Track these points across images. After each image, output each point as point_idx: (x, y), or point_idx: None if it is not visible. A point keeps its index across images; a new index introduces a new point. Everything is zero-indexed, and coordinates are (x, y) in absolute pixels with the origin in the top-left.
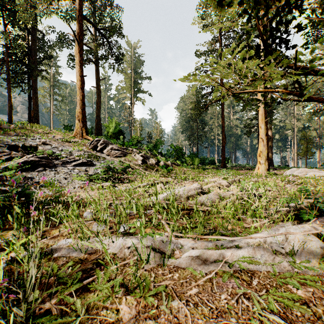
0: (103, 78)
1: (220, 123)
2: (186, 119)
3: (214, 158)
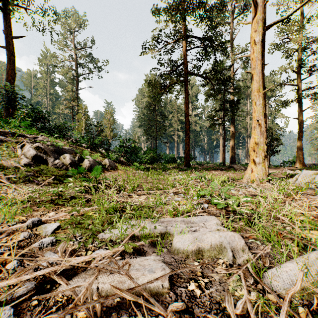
0: (20, 37)
1: (180, 118)
2: (144, 112)
3: (174, 155)
